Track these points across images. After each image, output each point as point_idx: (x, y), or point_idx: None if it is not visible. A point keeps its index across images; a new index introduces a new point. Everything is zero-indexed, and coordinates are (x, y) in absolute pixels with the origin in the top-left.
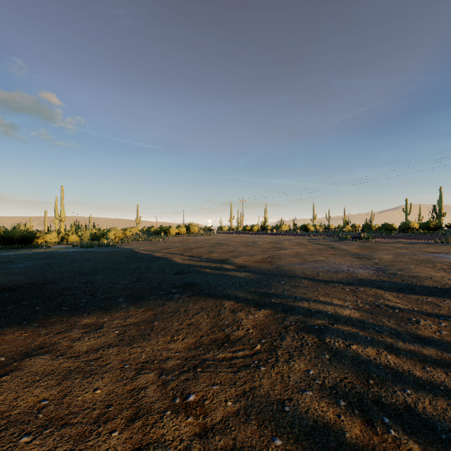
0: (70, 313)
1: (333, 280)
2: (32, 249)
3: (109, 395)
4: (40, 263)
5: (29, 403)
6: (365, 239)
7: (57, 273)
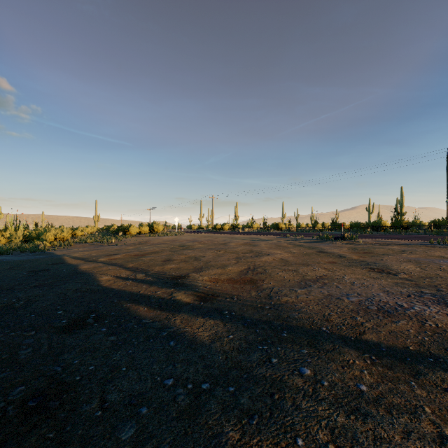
0: None
1: (412, 350)
2: None
3: None
4: None
5: None
6: (348, 240)
7: None
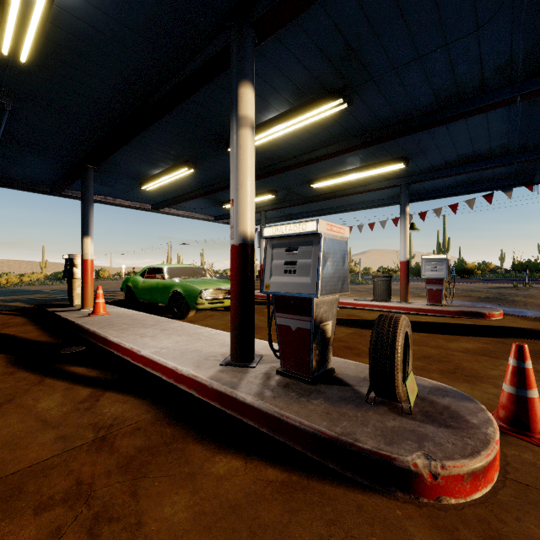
0: None
1: None
2: None
3: None
4: None
5: None
6: None
7: None
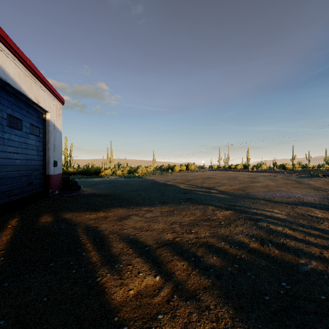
0: (137, 205)
1: (283, 202)
2: (100, 178)
3: (163, 227)
4: (110, 185)
5: (139, 225)
6: None
7: (122, 190)
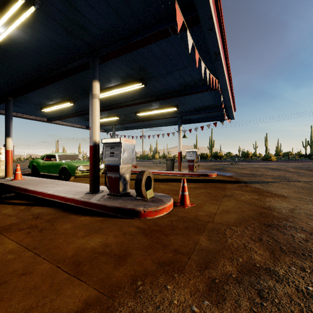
0: None
1: None
2: None
3: None
4: None
5: None
6: None
7: None
